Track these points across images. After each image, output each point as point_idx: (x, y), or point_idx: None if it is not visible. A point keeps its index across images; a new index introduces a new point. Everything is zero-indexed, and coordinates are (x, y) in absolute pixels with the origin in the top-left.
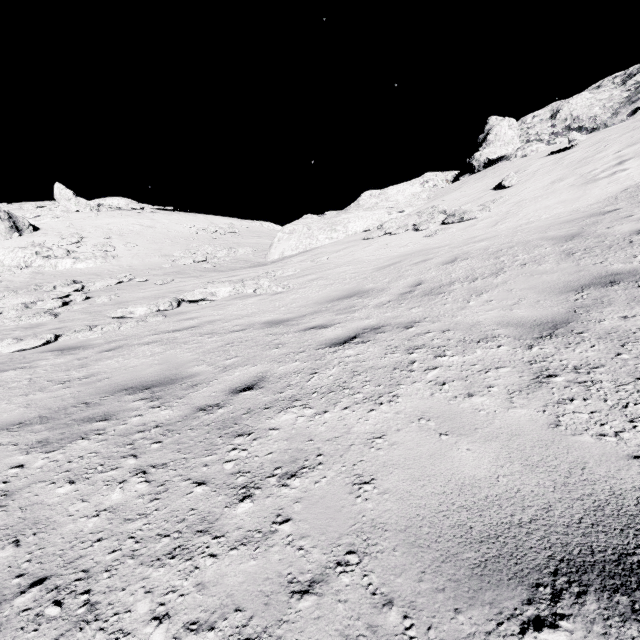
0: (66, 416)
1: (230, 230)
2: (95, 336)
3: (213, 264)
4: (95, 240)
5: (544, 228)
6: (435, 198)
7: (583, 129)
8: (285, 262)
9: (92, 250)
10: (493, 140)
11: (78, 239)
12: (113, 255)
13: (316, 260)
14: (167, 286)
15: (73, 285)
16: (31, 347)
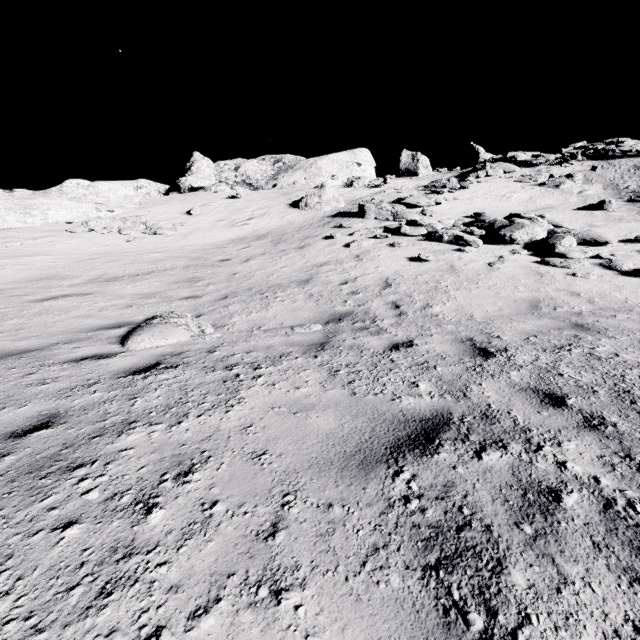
0: None
1: None
2: None
3: None
4: None
5: (191, 251)
6: (146, 206)
7: (252, 186)
8: None
9: None
10: (196, 172)
11: None
12: None
13: (6, 244)
14: None
15: None
16: None
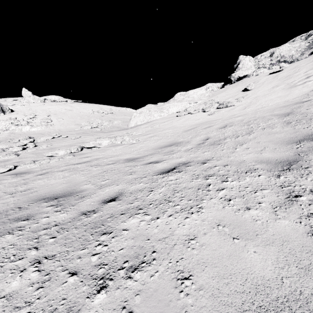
0: (5, 216)
1: (110, 112)
2: (36, 166)
3: (101, 129)
4: (42, 116)
5: (272, 110)
6: (212, 96)
7: (286, 62)
8: (137, 128)
9: (40, 121)
10: (241, 67)
11: (33, 116)
12: (51, 124)
13: (153, 126)
14: (77, 140)
15: (29, 139)
16: (0, 172)
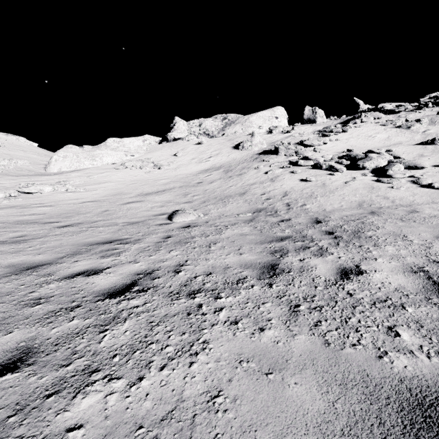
0: (57, 217)
1: None
2: None
3: (2, 170)
4: None
5: (181, 178)
6: (150, 151)
7: (209, 135)
8: (66, 175)
9: None
10: (177, 129)
11: None
12: None
13: (90, 177)
14: None
15: None
16: None
